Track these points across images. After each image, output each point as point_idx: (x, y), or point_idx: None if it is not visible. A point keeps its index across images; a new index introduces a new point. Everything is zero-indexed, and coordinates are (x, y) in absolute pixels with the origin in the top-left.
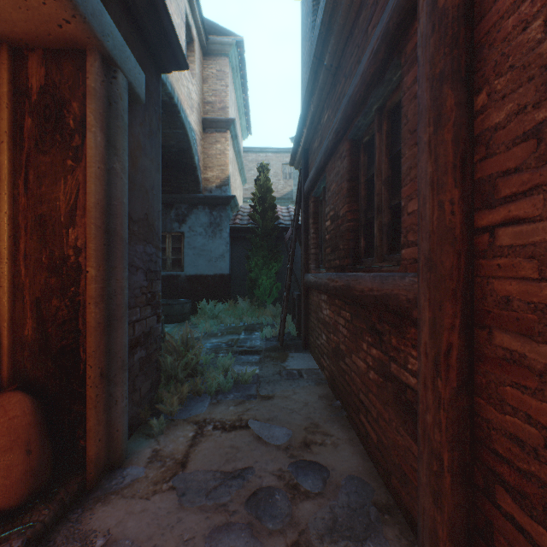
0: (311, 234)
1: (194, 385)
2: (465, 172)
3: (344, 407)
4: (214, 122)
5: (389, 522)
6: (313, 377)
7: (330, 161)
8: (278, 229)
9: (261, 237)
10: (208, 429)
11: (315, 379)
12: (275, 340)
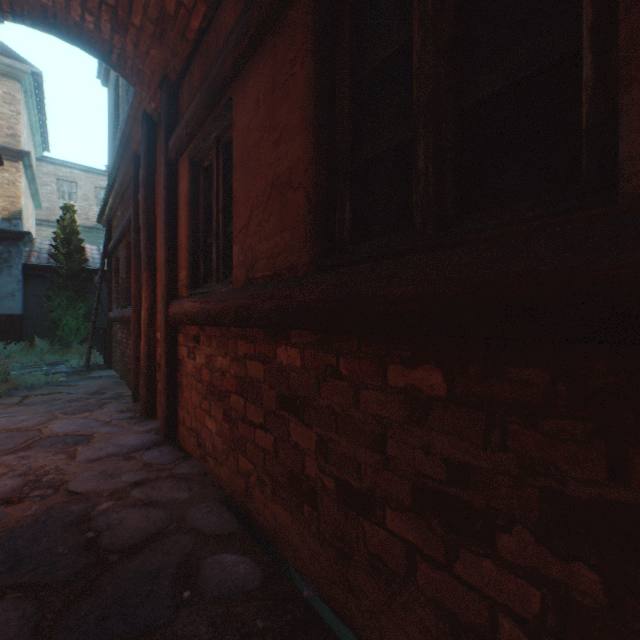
0: (114, 284)
1: (13, 383)
2: (139, 281)
3: (125, 380)
4: (1, 149)
5: (129, 396)
6: (111, 376)
7: (121, 244)
8: (87, 271)
9: (66, 277)
10: (32, 396)
11: (112, 377)
12: (82, 367)
